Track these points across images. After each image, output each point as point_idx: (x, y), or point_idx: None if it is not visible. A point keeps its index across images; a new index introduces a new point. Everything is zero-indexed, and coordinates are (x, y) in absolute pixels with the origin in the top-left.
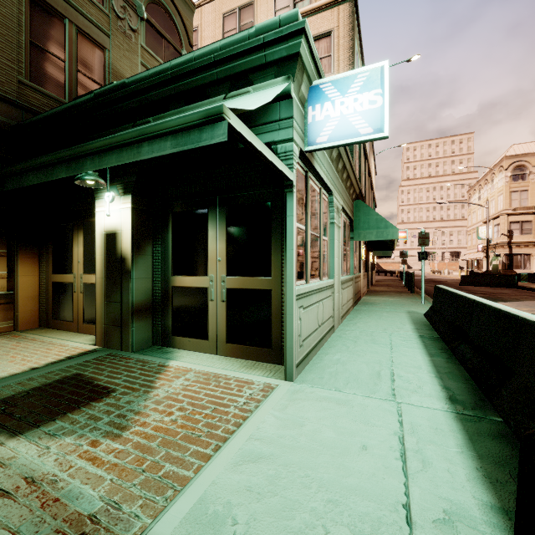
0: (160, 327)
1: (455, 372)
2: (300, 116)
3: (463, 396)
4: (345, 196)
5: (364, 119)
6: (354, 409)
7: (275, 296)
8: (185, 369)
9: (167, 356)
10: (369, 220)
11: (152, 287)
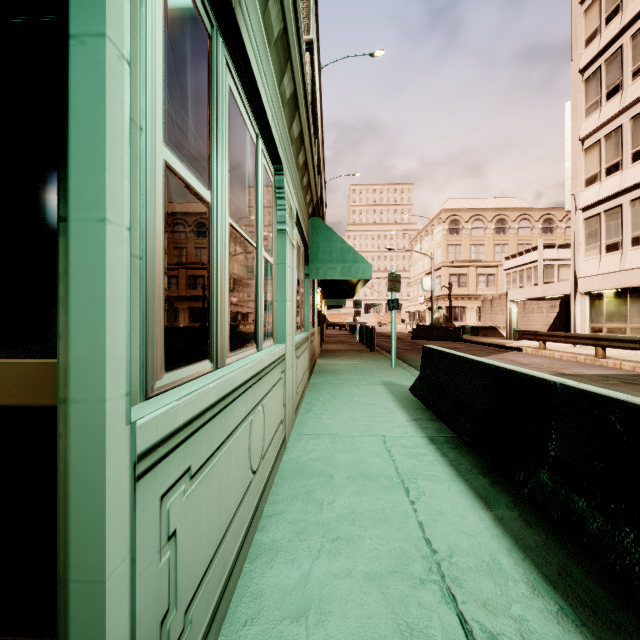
0: None
1: (574, 566)
2: None
3: None
4: (301, 198)
5: None
6: None
7: None
8: None
9: None
10: (332, 249)
11: None
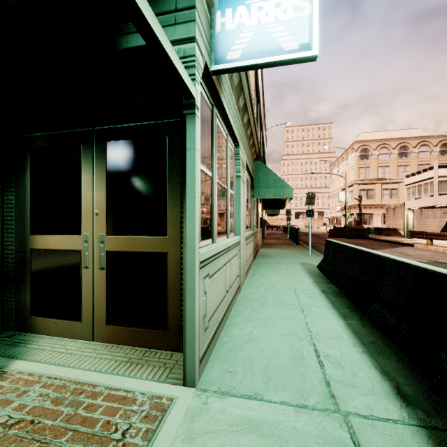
0: (14, 305)
1: (379, 341)
2: (205, 19)
3: (411, 386)
4: (248, 153)
5: (289, 30)
6: (290, 446)
7: (172, 261)
8: (30, 380)
9: (13, 351)
10: (268, 179)
11: (2, 251)
